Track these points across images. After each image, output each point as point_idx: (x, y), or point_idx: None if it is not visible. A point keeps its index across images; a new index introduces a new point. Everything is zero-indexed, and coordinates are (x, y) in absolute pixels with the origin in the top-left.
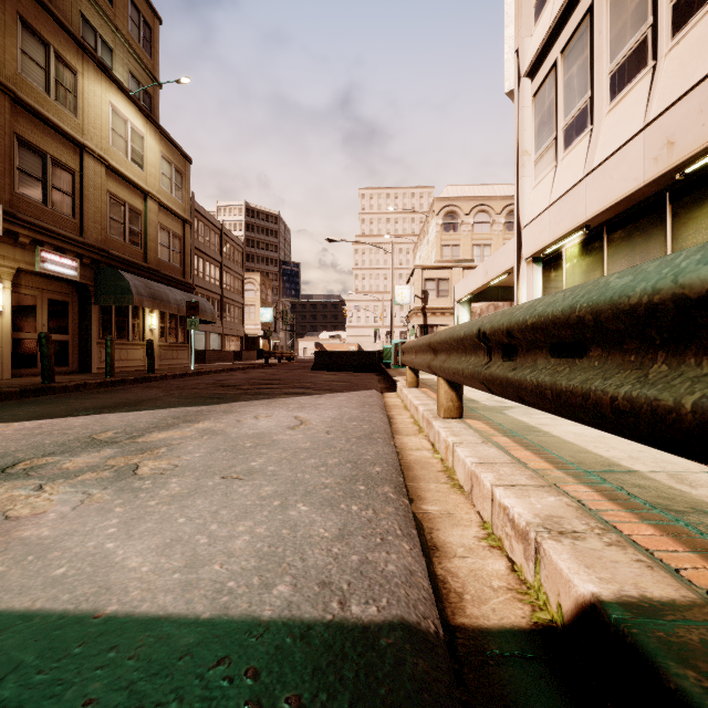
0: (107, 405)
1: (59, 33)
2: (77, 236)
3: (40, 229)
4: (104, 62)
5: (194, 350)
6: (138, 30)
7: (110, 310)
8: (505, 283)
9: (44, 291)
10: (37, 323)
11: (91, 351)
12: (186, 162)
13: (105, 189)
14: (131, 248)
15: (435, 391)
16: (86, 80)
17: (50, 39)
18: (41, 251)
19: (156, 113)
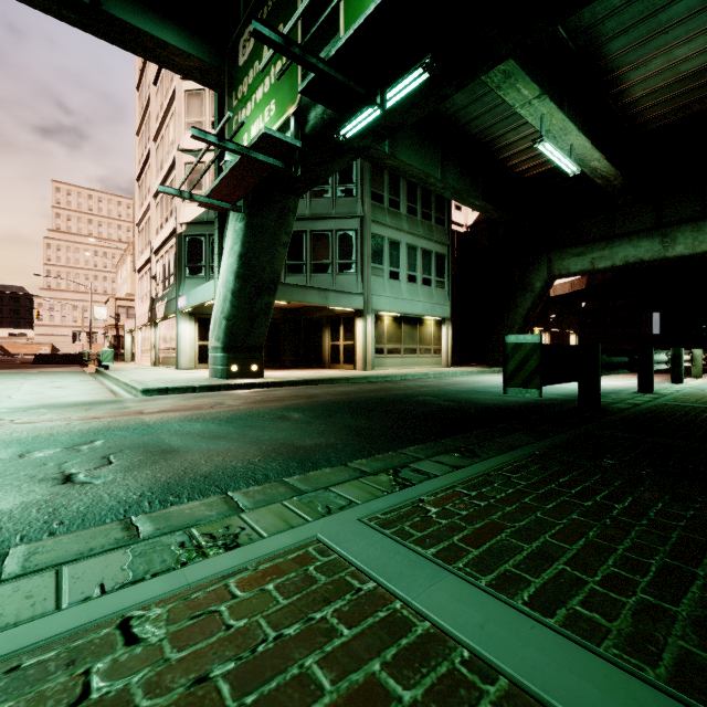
0: None
1: None
2: None
3: None
4: None
5: None
6: None
7: None
8: None
9: None
10: None
11: None
12: None
13: None
14: None
15: None
16: None
17: None
18: None
19: None
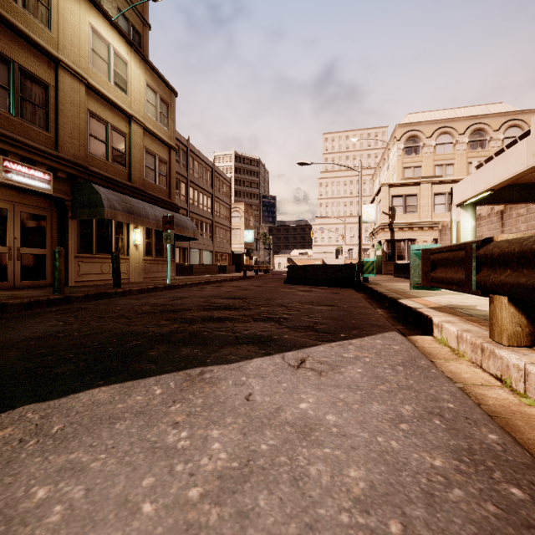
0: None
1: None
2: (50, 149)
3: None
4: None
5: (169, 263)
6: None
7: (90, 225)
8: (527, 178)
9: (16, 204)
10: (7, 236)
11: (68, 264)
12: (171, 94)
13: (85, 108)
14: (114, 167)
15: None
16: None
17: None
18: (4, 160)
19: (145, 51)
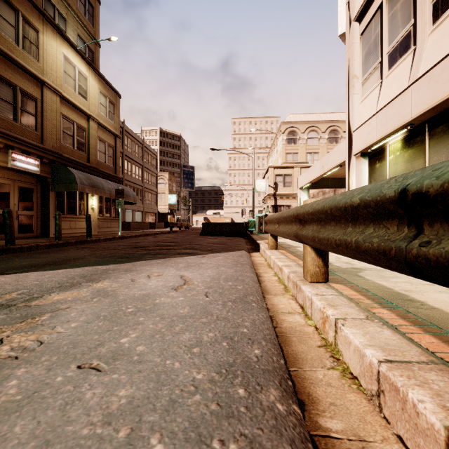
0: (39, 263)
1: (25, 3)
2: (39, 143)
3: (10, 137)
4: (60, 27)
5: (120, 221)
6: (84, 7)
7: (63, 194)
8: (333, 175)
9: (15, 181)
10: (10, 203)
11: (49, 222)
12: (117, 96)
13: (59, 112)
14: (78, 153)
15: (291, 252)
16: (46, 37)
17: (19, 6)
18: (12, 153)
19: (97, 64)
